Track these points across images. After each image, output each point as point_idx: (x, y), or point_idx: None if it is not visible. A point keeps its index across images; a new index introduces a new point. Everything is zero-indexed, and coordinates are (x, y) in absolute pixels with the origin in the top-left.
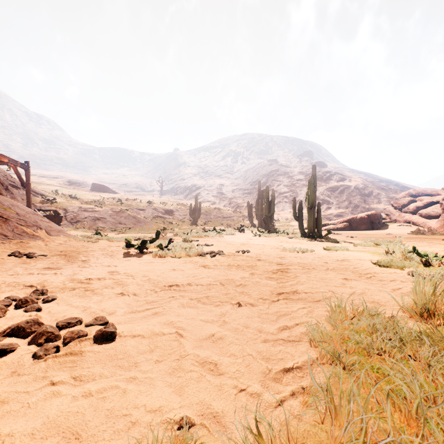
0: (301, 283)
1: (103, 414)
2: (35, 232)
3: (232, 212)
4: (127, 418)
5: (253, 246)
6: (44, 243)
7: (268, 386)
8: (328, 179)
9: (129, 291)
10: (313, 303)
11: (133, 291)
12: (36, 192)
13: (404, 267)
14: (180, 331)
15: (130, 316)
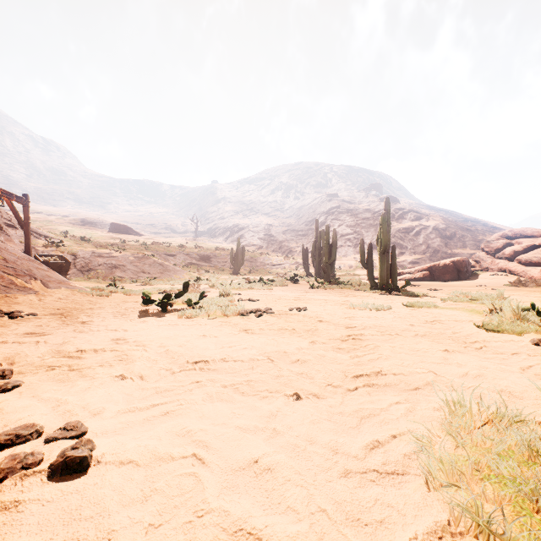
0: (384, 357)
1: None
2: (28, 283)
3: (282, 258)
4: None
5: (311, 302)
6: (38, 298)
7: None
8: (401, 218)
9: (134, 371)
10: (410, 393)
11: (140, 371)
12: (38, 233)
13: (522, 332)
14: (200, 452)
15: (125, 419)
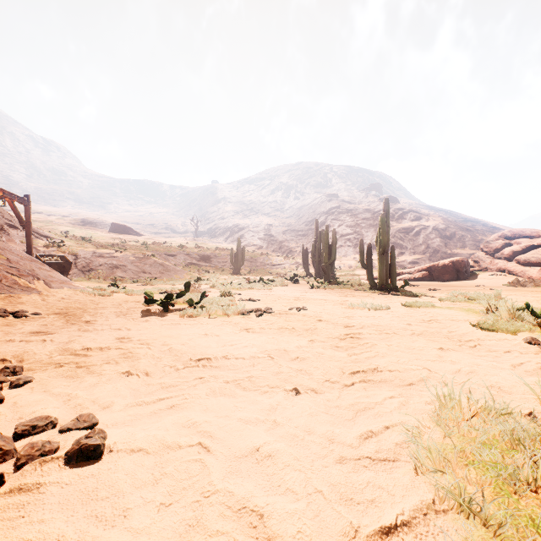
0: (381, 355)
1: None
2: (31, 283)
3: (282, 258)
4: None
5: (311, 301)
6: (41, 298)
7: None
8: (401, 218)
9: (139, 368)
10: (404, 388)
11: (145, 368)
12: (39, 233)
13: (516, 331)
14: (205, 441)
15: (133, 412)
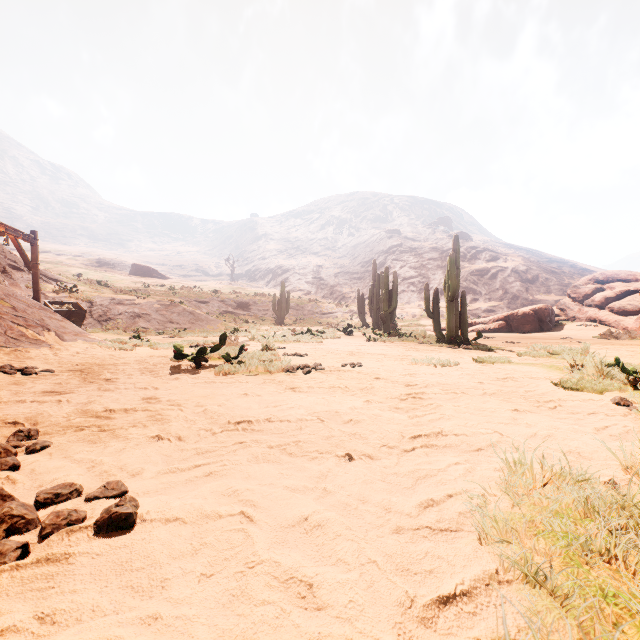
0: (447, 417)
1: None
2: (40, 335)
3: (334, 306)
4: None
5: (367, 356)
6: (53, 352)
7: (412, 636)
8: (474, 258)
9: (170, 431)
10: (472, 454)
11: (177, 431)
12: (48, 276)
13: (604, 390)
14: (248, 510)
15: (166, 480)
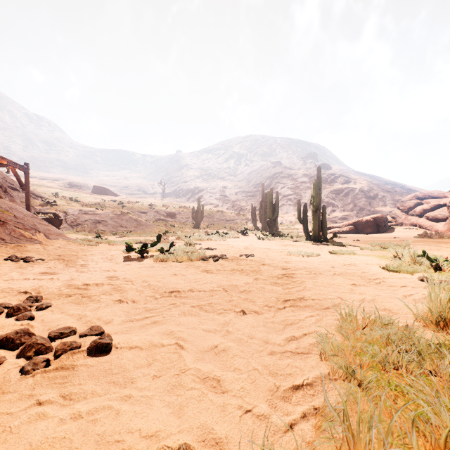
0: (308, 289)
1: (92, 440)
2: (33, 235)
3: (235, 215)
4: (120, 445)
5: (257, 250)
6: (42, 247)
7: (276, 405)
8: (333, 181)
9: (128, 297)
10: (322, 311)
11: (132, 297)
12: (36, 195)
13: (414, 272)
14: (180, 342)
15: (128, 325)
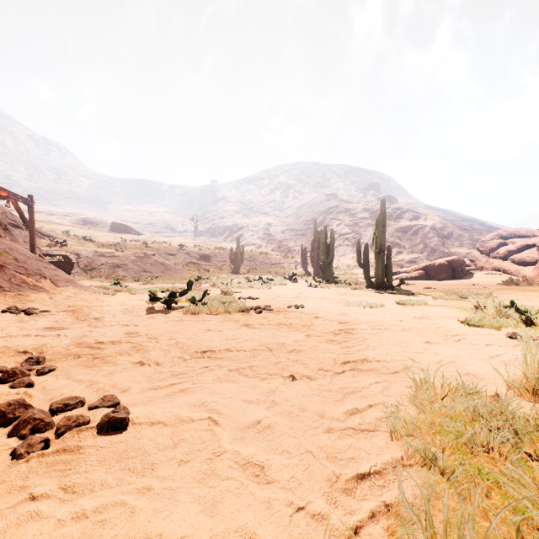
0: (371, 348)
1: None
2: (38, 282)
3: (281, 258)
4: None
5: (308, 300)
6: (49, 296)
7: (336, 500)
8: (399, 217)
9: (150, 358)
10: (389, 375)
11: (155, 358)
12: (42, 233)
13: (500, 327)
14: (214, 416)
15: (149, 394)
